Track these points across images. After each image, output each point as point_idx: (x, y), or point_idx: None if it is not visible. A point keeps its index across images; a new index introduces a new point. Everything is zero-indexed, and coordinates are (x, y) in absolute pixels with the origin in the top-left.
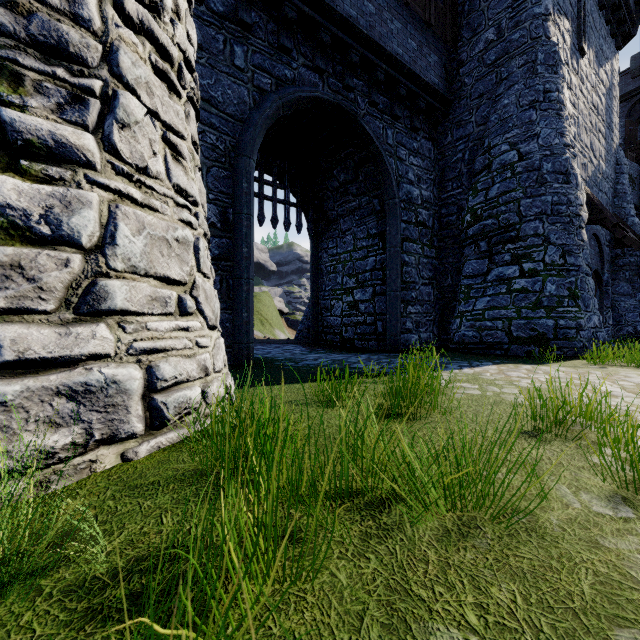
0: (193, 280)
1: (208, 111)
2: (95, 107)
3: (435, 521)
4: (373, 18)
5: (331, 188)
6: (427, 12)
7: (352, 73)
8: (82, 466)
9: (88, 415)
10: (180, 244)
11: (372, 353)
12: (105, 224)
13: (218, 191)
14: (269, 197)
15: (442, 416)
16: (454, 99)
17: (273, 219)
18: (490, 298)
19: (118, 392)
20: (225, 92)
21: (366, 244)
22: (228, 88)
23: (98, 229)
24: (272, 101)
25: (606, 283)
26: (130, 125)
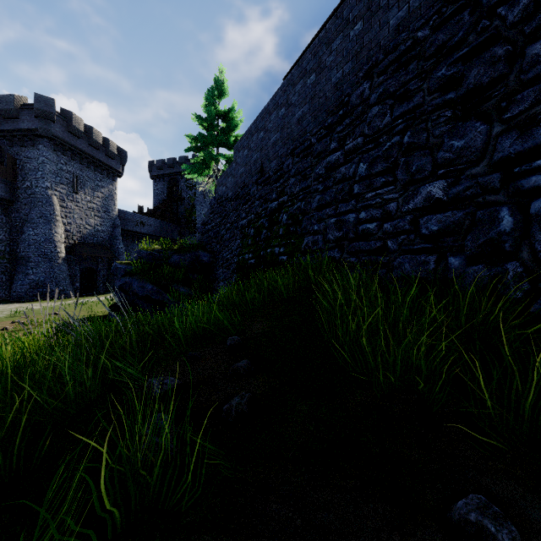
0: None
1: None
2: None
3: None
4: None
5: None
6: None
7: None
8: None
9: None
10: None
11: None
12: None
13: None
14: None
15: None
16: (16, 200)
17: None
18: (22, 282)
19: None
20: None
21: None
22: None
23: None
24: None
25: (99, 271)
26: None
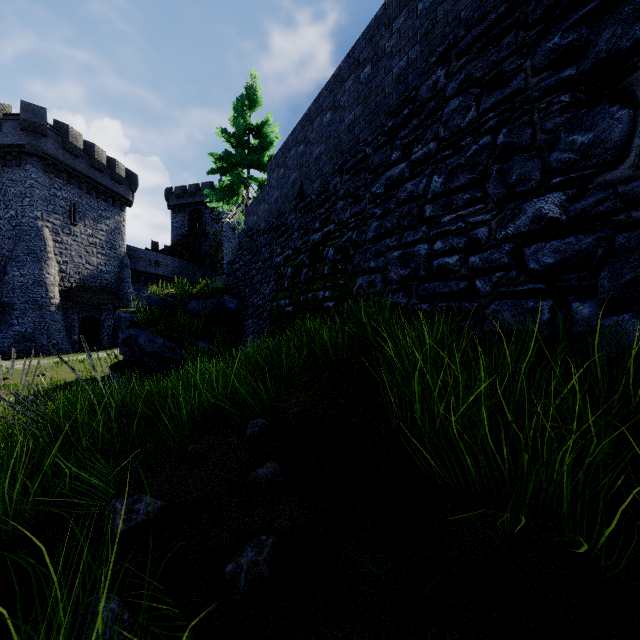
0: None
1: None
2: None
3: None
4: None
5: None
6: None
7: None
8: None
9: None
10: None
11: None
12: None
13: None
14: None
15: None
16: None
17: None
18: (4, 334)
19: None
20: None
21: None
22: None
23: None
24: None
25: (103, 321)
26: None
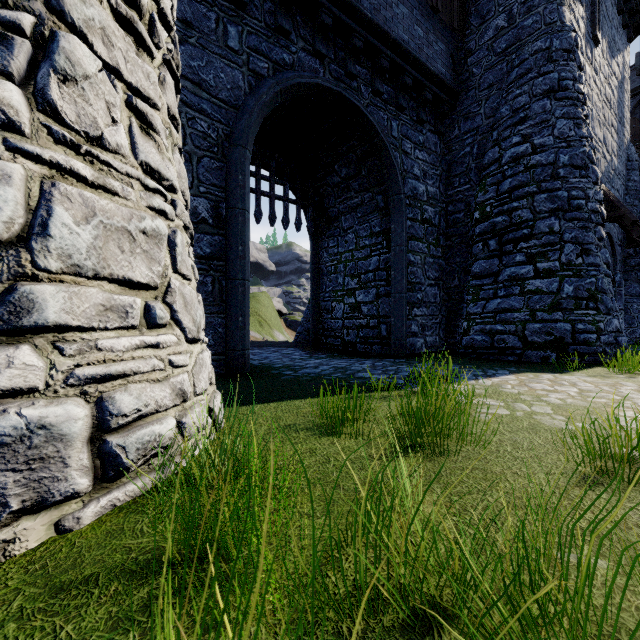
0: (167, 283)
1: (199, 96)
2: (22, 49)
3: None
4: (377, 1)
5: (332, 184)
6: None
7: (355, 59)
8: None
9: None
10: (149, 237)
11: (376, 358)
12: (34, 208)
13: (210, 184)
14: (267, 193)
15: (474, 449)
16: (461, 90)
17: (271, 216)
18: (502, 300)
19: (49, 440)
20: (217, 75)
21: (369, 243)
22: (221, 71)
23: (22, 214)
24: (269, 86)
25: (619, 284)
26: (76, 79)
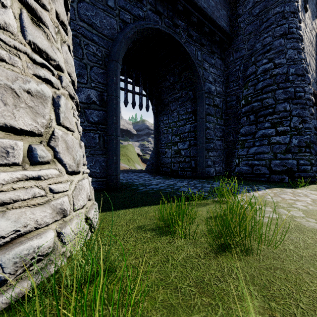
0: (51, 132)
1: (91, 31)
2: None
3: None
4: None
5: (165, 86)
6: None
7: (178, 17)
8: None
9: None
10: (33, 97)
11: (189, 179)
12: None
13: (97, 81)
14: (130, 90)
15: (268, 248)
16: (234, 36)
17: (133, 103)
18: (257, 147)
19: None
20: (102, 21)
21: (185, 117)
22: (103, 18)
23: None
24: (131, 28)
25: None
26: None
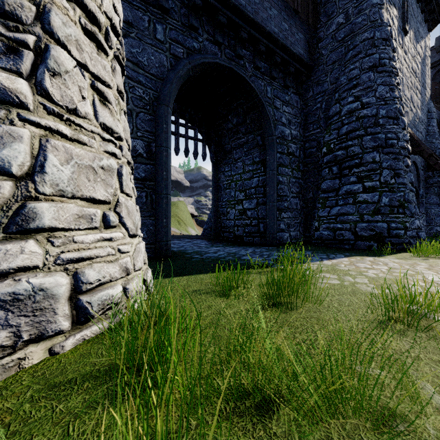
0: (117, 199)
1: (137, 72)
2: (28, 57)
3: (321, 431)
4: (257, 6)
5: (227, 128)
6: (295, 3)
7: (242, 46)
8: (10, 364)
9: (16, 320)
10: (105, 171)
11: (256, 246)
12: (36, 155)
13: (144, 130)
14: (183, 135)
15: (313, 305)
16: (314, 65)
17: (185, 150)
18: (341, 207)
19: (45, 298)
20: (149, 58)
21: (252, 168)
22: (151, 55)
23: (29, 159)
24: (184, 65)
25: (421, 196)
26: (60, 74)
